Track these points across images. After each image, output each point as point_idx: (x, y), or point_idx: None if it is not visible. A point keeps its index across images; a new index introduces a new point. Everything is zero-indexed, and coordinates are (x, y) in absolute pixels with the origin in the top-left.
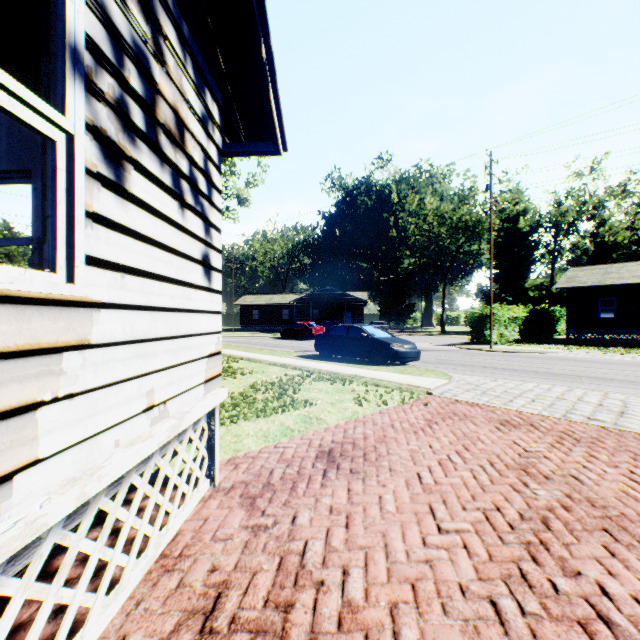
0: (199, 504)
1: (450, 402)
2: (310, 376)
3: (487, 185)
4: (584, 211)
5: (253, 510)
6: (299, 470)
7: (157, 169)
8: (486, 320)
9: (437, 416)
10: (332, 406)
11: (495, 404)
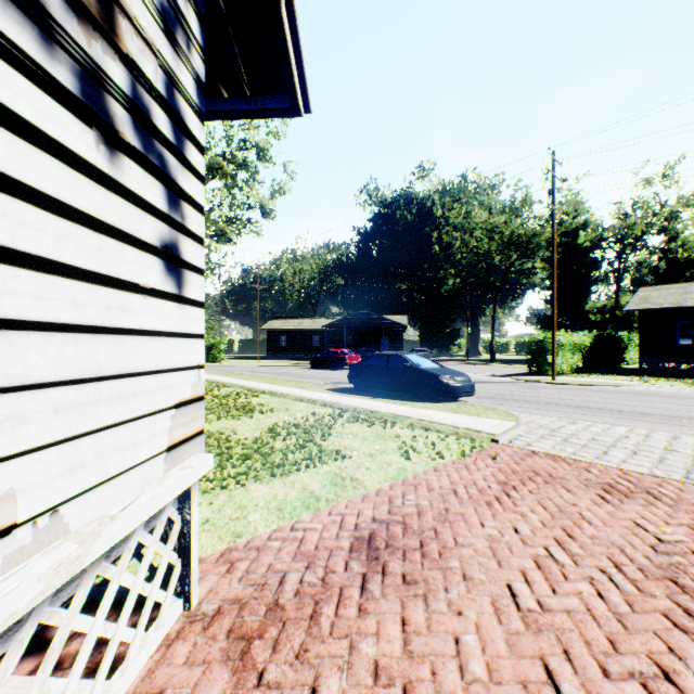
0: (156, 653)
1: (525, 454)
2: (343, 415)
3: (549, 190)
4: (655, 223)
5: (244, 671)
6: (325, 576)
7: (27, 40)
8: (547, 347)
9: (513, 476)
10: (371, 459)
11: (585, 458)
